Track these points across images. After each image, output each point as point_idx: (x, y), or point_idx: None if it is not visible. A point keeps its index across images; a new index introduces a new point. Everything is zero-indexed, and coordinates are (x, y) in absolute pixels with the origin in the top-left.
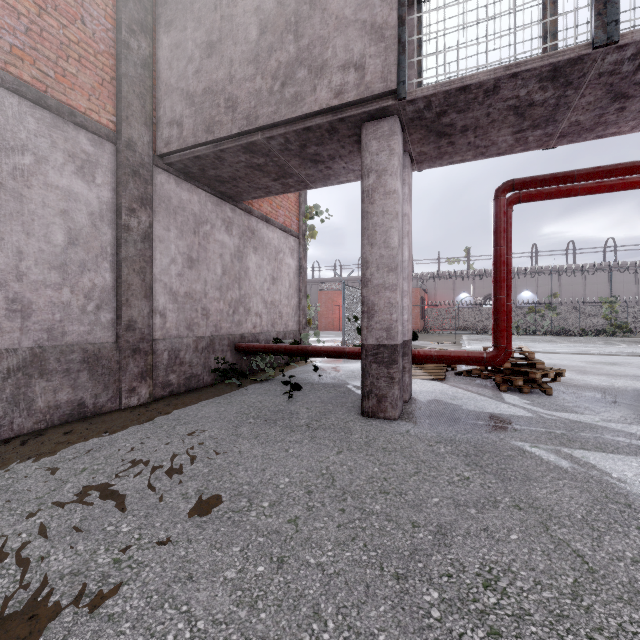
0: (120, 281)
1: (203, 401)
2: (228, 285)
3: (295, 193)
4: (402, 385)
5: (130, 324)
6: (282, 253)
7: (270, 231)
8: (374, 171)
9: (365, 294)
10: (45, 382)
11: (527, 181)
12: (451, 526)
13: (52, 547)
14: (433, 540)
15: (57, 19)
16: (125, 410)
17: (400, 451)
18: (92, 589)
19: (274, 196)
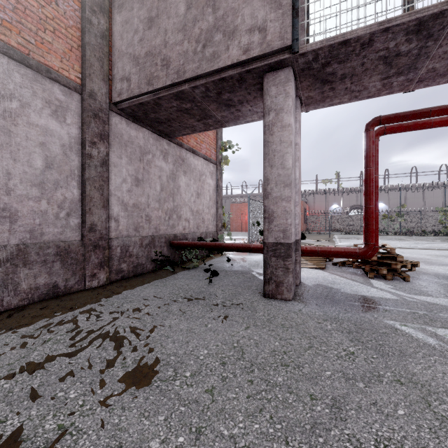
0: (84, 195)
1: (145, 284)
2: (165, 198)
3: (214, 132)
4: (294, 273)
5: (92, 227)
6: (204, 175)
7: (195, 159)
8: (273, 110)
9: (266, 204)
10: (28, 270)
11: (391, 117)
12: (344, 399)
13: (11, 411)
14: (330, 413)
15: (37, 1)
16: (88, 290)
17: (295, 327)
18: None
19: (198, 134)
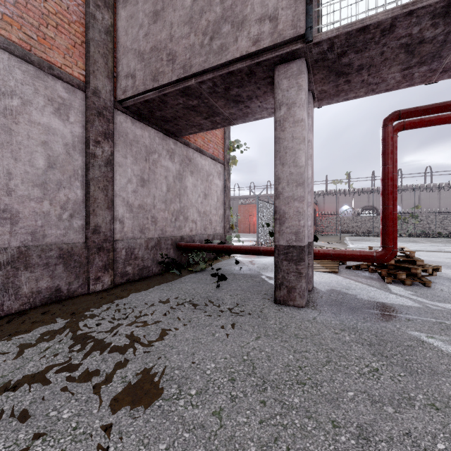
0: (88, 196)
1: (151, 287)
2: (171, 199)
3: (221, 131)
4: (307, 278)
5: (96, 228)
6: (212, 176)
7: (203, 159)
8: (285, 104)
9: (277, 204)
10: (29, 273)
11: (412, 111)
12: (372, 428)
13: None
14: (357, 446)
15: None
16: (92, 294)
17: (310, 338)
18: None
19: (206, 133)
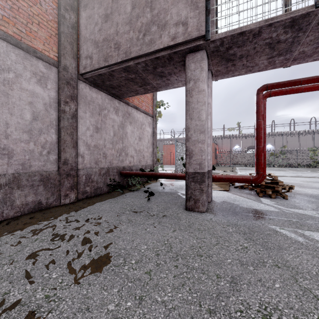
0: (60, 139)
1: (103, 201)
2: (116, 141)
3: (151, 94)
4: (207, 194)
5: (65, 161)
6: (144, 125)
7: (138, 114)
8: (192, 79)
9: (187, 145)
10: (20, 191)
11: (274, 85)
12: (239, 278)
13: (12, 287)
14: (229, 287)
15: (27, 2)
16: (62, 206)
17: (207, 230)
18: (30, 315)
19: (140, 96)
